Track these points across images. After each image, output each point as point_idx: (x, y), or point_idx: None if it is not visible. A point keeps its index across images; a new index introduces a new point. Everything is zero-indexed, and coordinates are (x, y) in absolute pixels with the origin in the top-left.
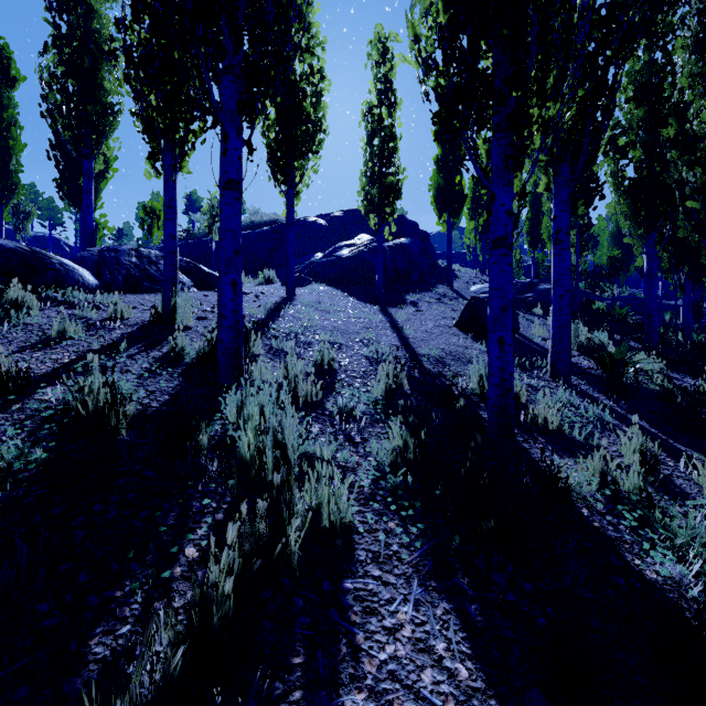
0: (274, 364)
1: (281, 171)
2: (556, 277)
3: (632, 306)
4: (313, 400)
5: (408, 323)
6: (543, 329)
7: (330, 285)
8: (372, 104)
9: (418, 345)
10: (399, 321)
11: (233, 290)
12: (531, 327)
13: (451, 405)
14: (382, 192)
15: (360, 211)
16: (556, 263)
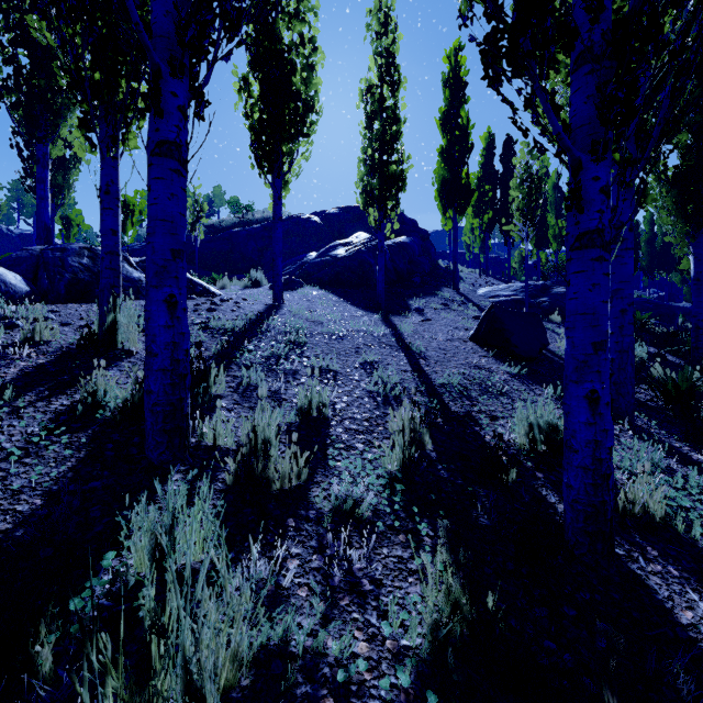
0: (240, 412)
1: (267, 157)
2: (615, 286)
3: (645, 309)
4: (293, 485)
5: (416, 337)
6: None
7: (324, 288)
8: (371, 83)
9: (433, 370)
10: (406, 334)
11: (168, 312)
12: (554, 338)
13: (498, 479)
14: (383, 183)
15: (356, 208)
16: (615, 267)
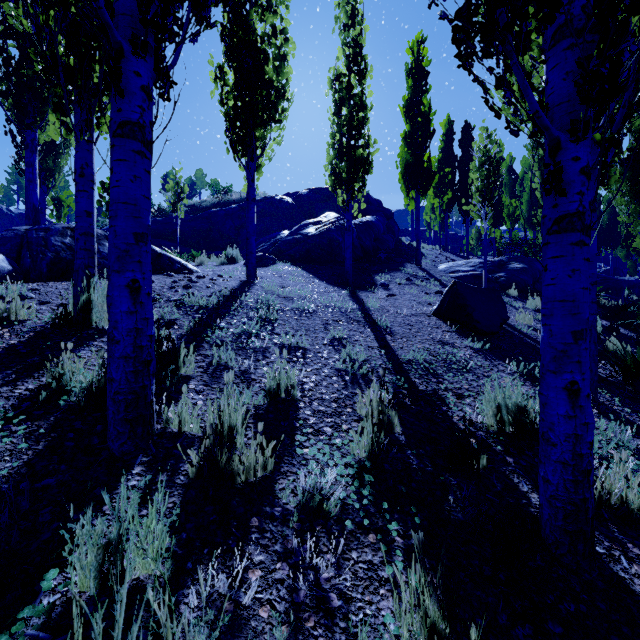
0: (208, 394)
1: (241, 142)
2: None
3: None
4: (258, 477)
5: (382, 312)
6: (525, 314)
7: (295, 264)
8: (340, 72)
9: (399, 346)
10: (372, 309)
11: (131, 298)
12: (512, 312)
13: (468, 465)
14: (351, 166)
15: (325, 189)
16: None
